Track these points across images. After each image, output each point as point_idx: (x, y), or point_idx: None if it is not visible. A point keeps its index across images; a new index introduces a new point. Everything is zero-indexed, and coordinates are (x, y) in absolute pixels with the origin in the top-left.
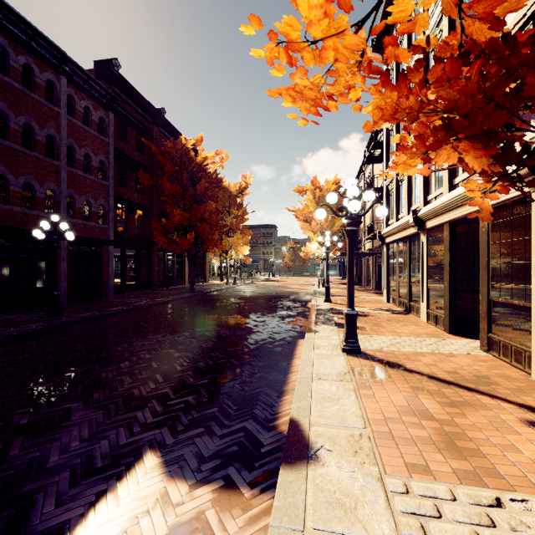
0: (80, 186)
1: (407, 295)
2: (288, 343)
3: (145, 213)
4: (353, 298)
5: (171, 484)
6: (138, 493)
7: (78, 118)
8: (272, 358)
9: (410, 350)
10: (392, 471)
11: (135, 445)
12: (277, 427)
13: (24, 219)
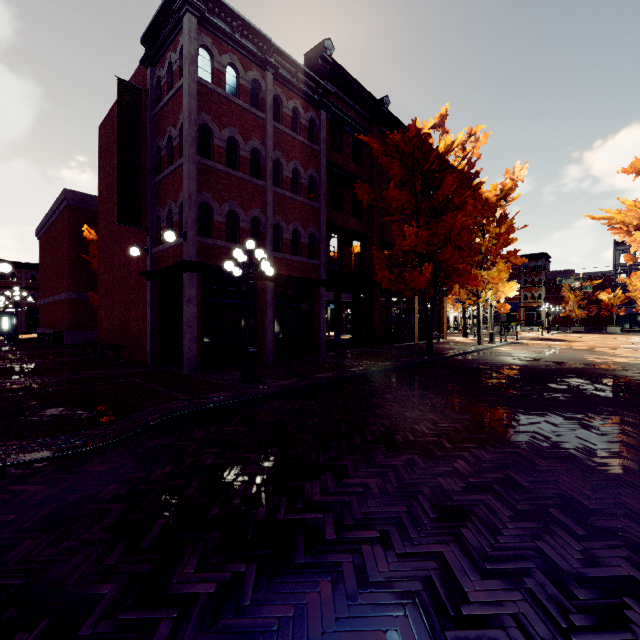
0: (288, 212)
1: None
2: None
3: (363, 244)
4: None
5: None
6: None
7: (286, 124)
8: None
9: None
10: None
11: None
12: None
13: (228, 255)
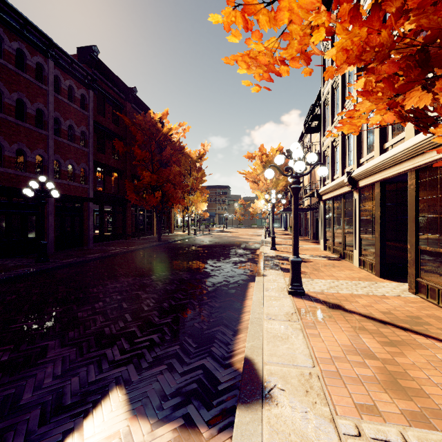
0: (65, 152)
1: (341, 244)
2: (241, 286)
3: (119, 175)
4: (297, 247)
5: (134, 423)
6: (102, 432)
7: (63, 95)
8: (227, 299)
9: (348, 292)
10: (342, 411)
11: (103, 382)
12: (233, 365)
13: (17, 180)
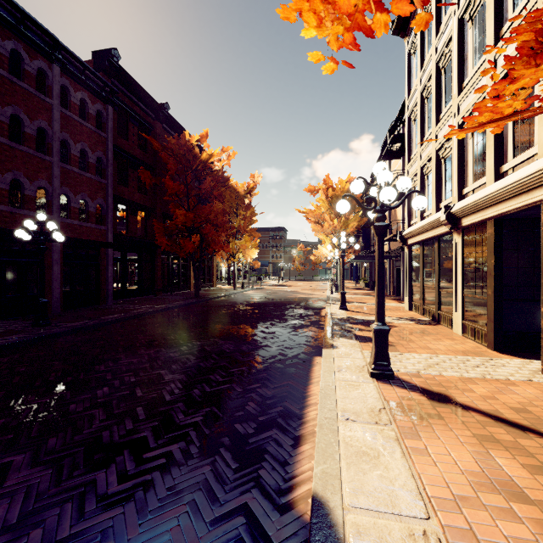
0: (76, 184)
1: (435, 303)
2: (302, 362)
3: (147, 214)
4: (383, 310)
5: None
6: None
7: (74, 111)
8: (283, 383)
9: (455, 375)
10: None
11: (80, 540)
12: (294, 505)
13: (12, 219)
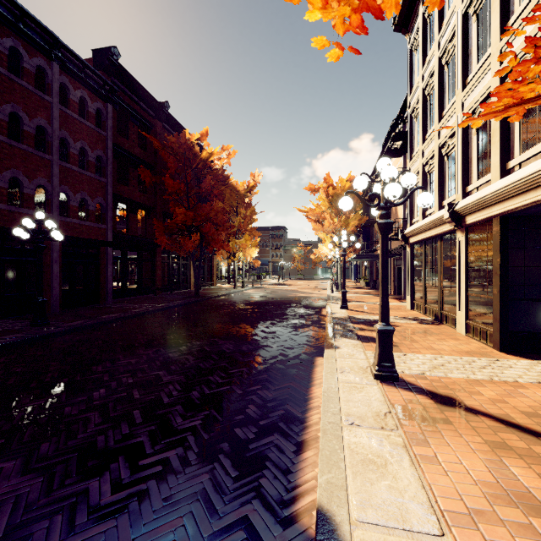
0: (75, 183)
1: (438, 302)
2: (304, 363)
3: (147, 213)
4: (387, 310)
5: None
6: None
7: (73, 109)
8: (284, 385)
9: (461, 376)
10: None
11: None
12: (297, 519)
13: (10, 217)
